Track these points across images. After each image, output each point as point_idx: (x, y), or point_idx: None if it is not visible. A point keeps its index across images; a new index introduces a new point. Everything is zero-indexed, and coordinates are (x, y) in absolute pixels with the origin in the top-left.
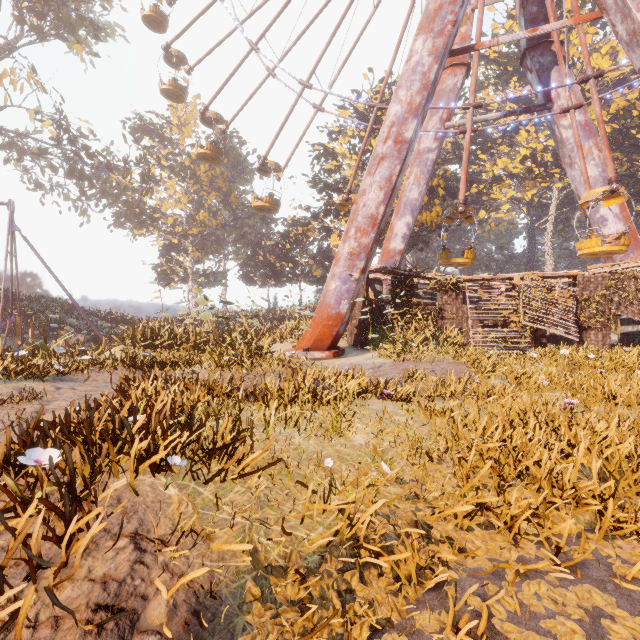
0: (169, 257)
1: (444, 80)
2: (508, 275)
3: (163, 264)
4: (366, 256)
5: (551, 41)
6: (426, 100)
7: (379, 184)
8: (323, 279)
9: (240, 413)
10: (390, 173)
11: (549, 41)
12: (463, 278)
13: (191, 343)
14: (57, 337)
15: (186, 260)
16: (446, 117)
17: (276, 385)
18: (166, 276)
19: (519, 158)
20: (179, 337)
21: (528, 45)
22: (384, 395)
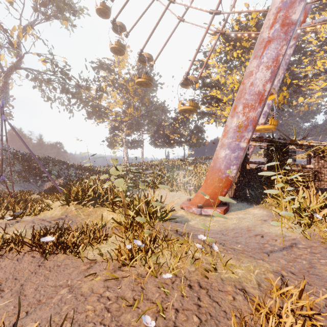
0: (114, 133)
1: None
2: None
3: (111, 137)
4: (253, 128)
5: None
6: None
7: (266, 64)
8: (198, 143)
9: None
10: (277, 53)
11: None
12: None
13: (109, 201)
14: (49, 181)
15: (122, 134)
16: (303, 19)
17: None
18: (112, 143)
19: None
20: (102, 194)
21: None
22: None
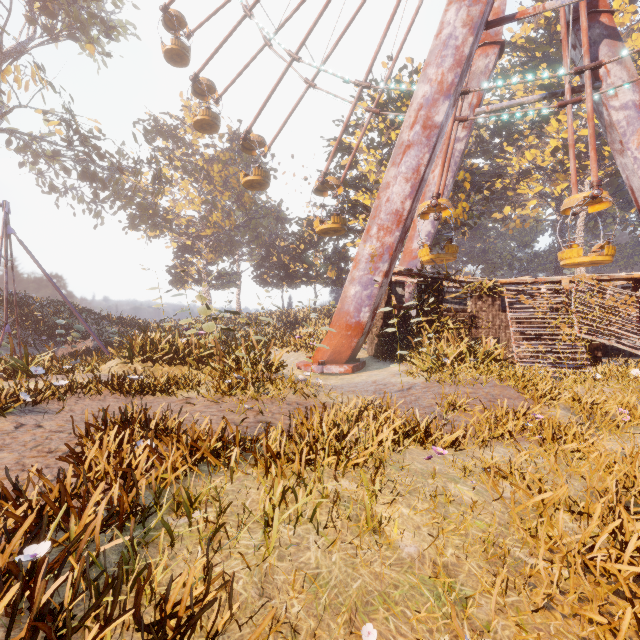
0: (183, 259)
1: (474, 61)
2: (555, 278)
3: (177, 266)
4: (390, 257)
5: (599, 11)
6: (459, 78)
7: (405, 175)
8: (339, 280)
9: (225, 508)
10: (418, 163)
11: (597, 11)
12: (501, 281)
13: (194, 356)
14: (65, 343)
15: (200, 262)
16: (476, 102)
17: (283, 443)
18: (180, 278)
19: (549, 150)
20: (182, 349)
21: (572, 17)
22: (427, 444)
